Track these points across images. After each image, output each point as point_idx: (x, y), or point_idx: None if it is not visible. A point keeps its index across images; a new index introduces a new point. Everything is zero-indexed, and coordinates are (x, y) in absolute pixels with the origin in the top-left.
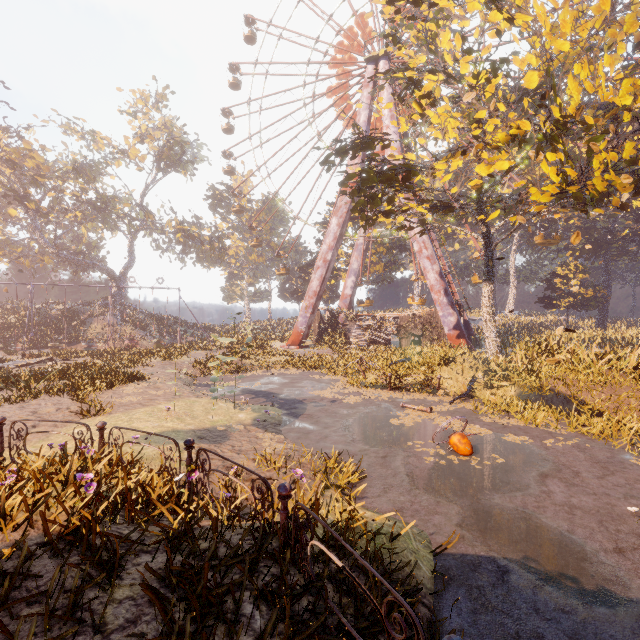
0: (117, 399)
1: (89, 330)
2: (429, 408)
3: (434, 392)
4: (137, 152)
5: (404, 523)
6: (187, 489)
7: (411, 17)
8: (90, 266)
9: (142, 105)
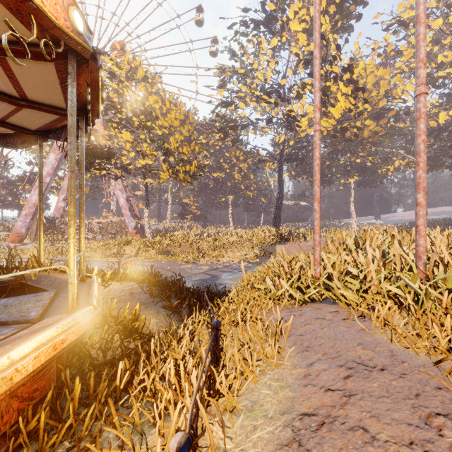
0: None
1: None
2: (119, 260)
3: (122, 256)
4: None
5: None
6: None
7: (110, 78)
8: None
9: None
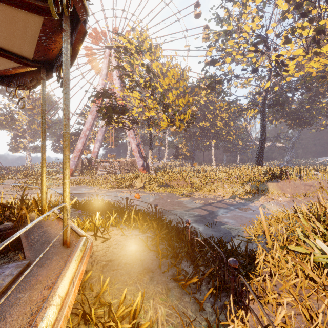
0: None
1: None
2: (130, 191)
3: (132, 187)
4: None
5: None
6: None
7: (125, 53)
8: None
9: None
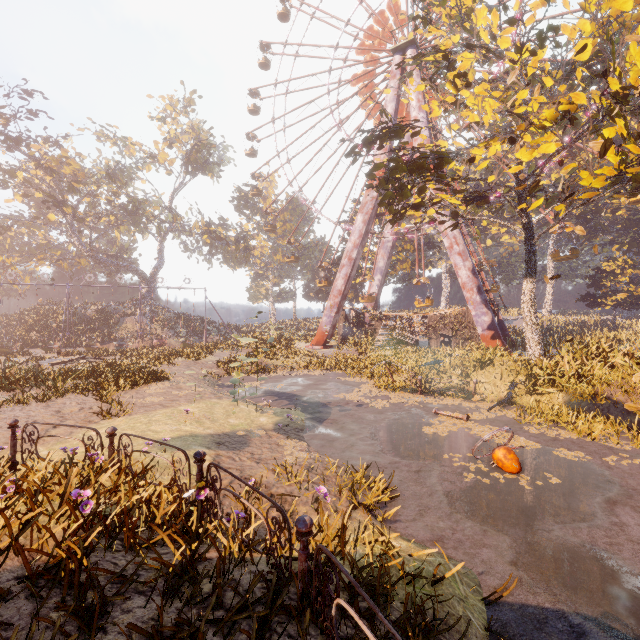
0: (139, 399)
1: (121, 329)
2: (465, 416)
3: (469, 397)
4: (166, 156)
5: (447, 559)
6: (197, 507)
7: None
8: (122, 268)
9: (171, 110)
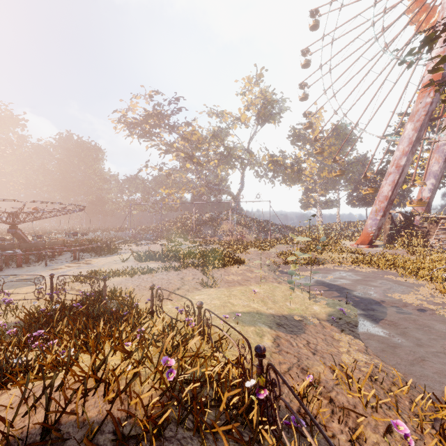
0: (225, 276)
1: (220, 228)
2: None
3: None
4: (245, 116)
5: None
6: (257, 399)
7: None
8: (221, 191)
9: (248, 86)
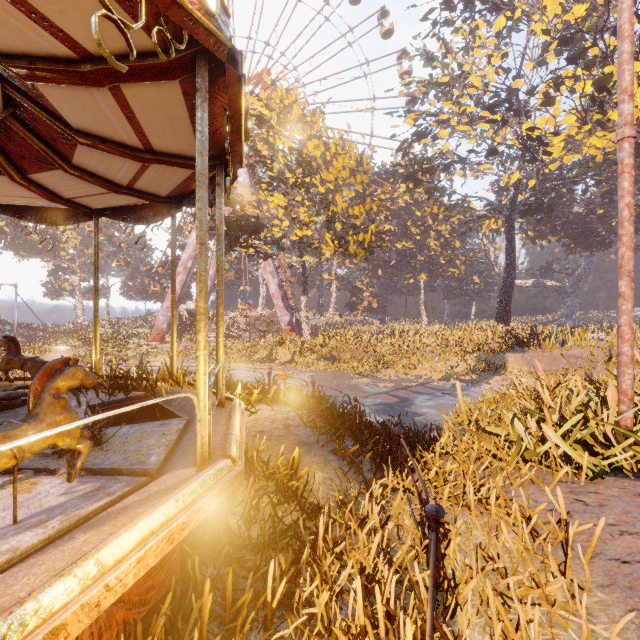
0: None
1: None
2: (269, 367)
3: (273, 362)
4: None
5: None
6: None
7: (259, 125)
8: None
9: None
